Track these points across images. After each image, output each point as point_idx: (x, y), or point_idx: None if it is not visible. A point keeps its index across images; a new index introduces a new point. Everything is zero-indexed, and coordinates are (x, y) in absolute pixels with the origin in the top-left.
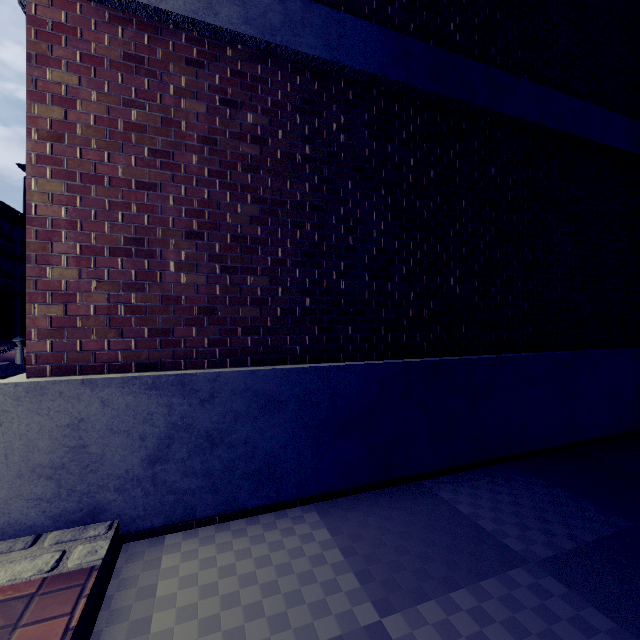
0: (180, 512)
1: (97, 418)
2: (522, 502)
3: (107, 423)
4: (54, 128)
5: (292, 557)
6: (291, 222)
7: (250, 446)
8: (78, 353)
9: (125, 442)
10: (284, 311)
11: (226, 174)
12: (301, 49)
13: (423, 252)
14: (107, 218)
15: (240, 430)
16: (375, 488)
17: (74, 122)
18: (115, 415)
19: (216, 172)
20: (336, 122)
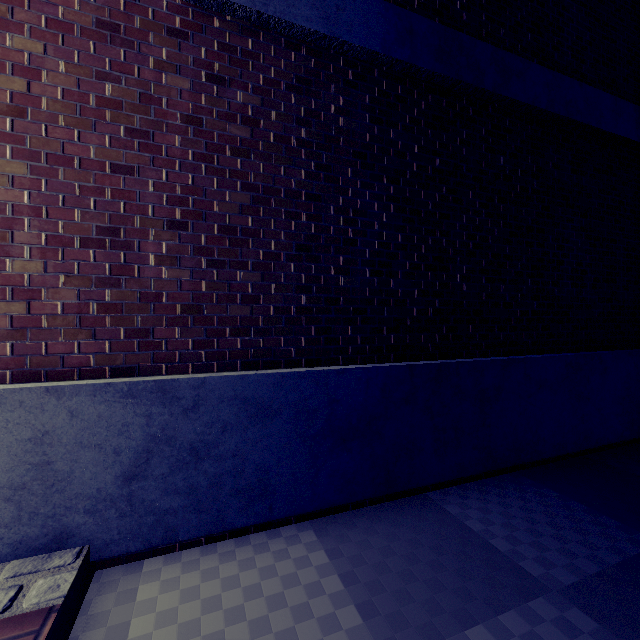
0: (160, 534)
1: (64, 430)
2: (536, 517)
3: (76, 436)
4: (15, 101)
5: (285, 586)
6: (285, 212)
7: (239, 459)
8: (43, 357)
9: (97, 457)
10: (277, 310)
11: (213, 158)
12: (296, 21)
13: (428, 246)
14: (77, 204)
15: (228, 442)
16: (377, 502)
17: (39, 95)
18: (85, 427)
19: (202, 155)
20: (334, 104)
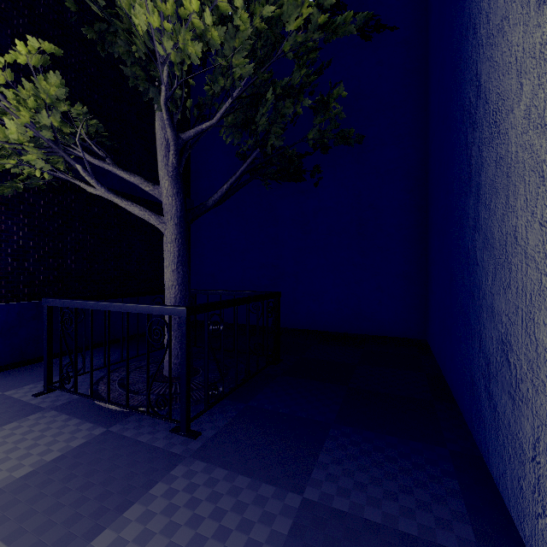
0: None
1: None
2: (98, 356)
3: None
4: None
5: None
6: None
7: None
8: None
9: None
10: None
11: None
12: None
13: (50, 247)
14: None
15: None
16: (16, 367)
17: None
18: None
19: None
20: None
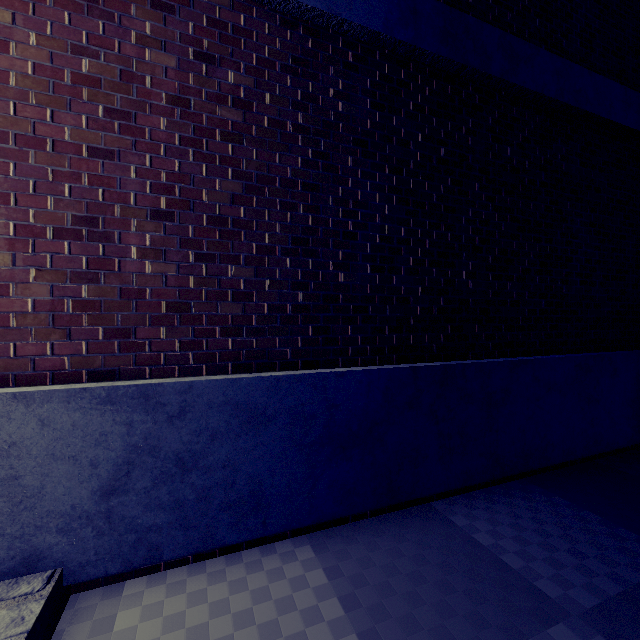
0: (142, 554)
1: (34, 441)
2: (549, 529)
3: (47, 447)
4: None
5: (280, 612)
6: (280, 202)
7: (230, 470)
8: (11, 359)
9: (71, 470)
10: (272, 308)
11: (201, 143)
12: None
13: (432, 241)
14: (50, 191)
15: (218, 451)
16: (378, 513)
17: (6, 69)
18: (58, 437)
19: (189, 140)
20: (333, 87)
